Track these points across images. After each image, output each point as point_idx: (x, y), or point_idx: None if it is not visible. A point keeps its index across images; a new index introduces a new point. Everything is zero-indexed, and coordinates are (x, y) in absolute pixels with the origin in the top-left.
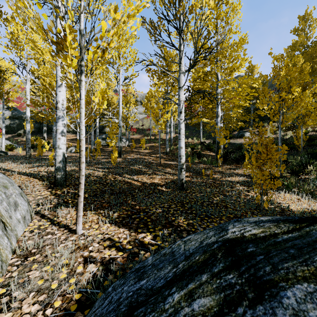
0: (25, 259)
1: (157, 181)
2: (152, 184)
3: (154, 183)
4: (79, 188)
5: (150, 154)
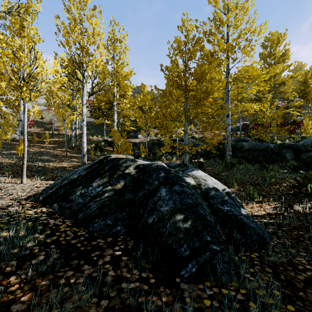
0: (1, 190)
1: (66, 165)
2: (62, 167)
3: (63, 166)
4: (23, 160)
5: (55, 148)
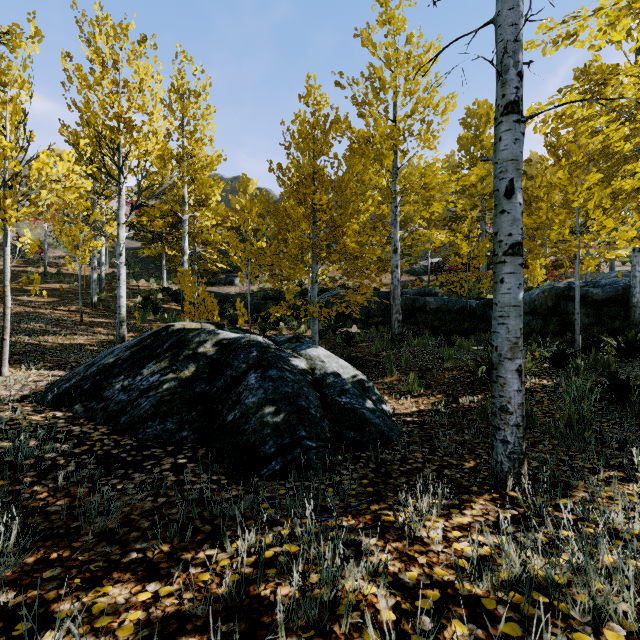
0: None
1: (83, 342)
2: (76, 345)
3: (78, 343)
4: (4, 333)
5: (54, 306)
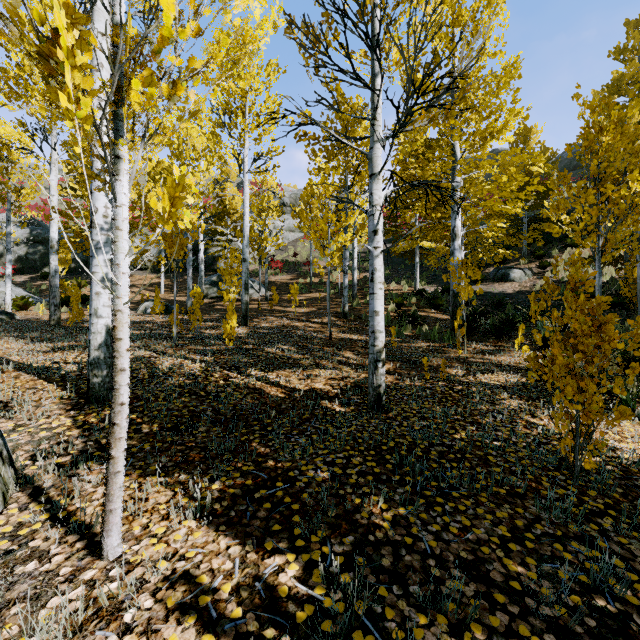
0: None
1: (322, 386)
2: (311, 394)
3: (314, 390)
4: (110, 439)
5: (309, 318)
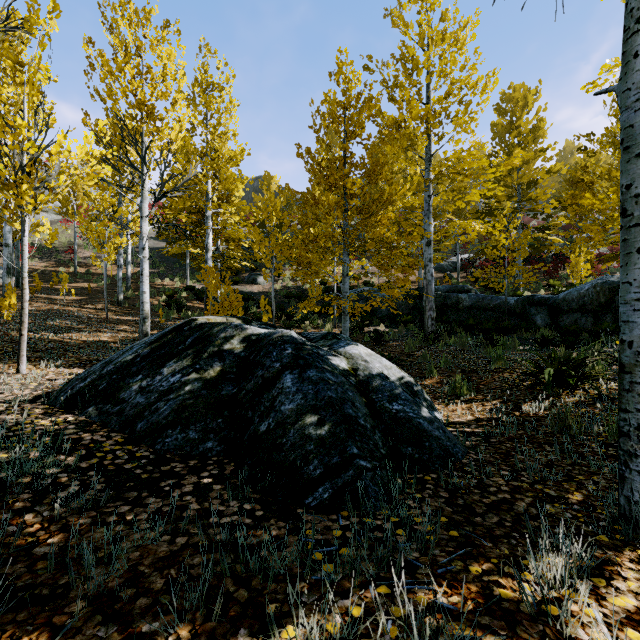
0: None
1: (107, 339)
2: (99, 342)
3: (101, 340)
4: (22, 328)
5: (81, 304)
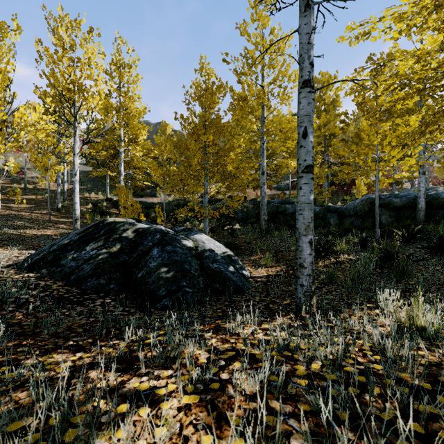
0: None
1: (50, 233)
2: (45, 235)
3: (47, 234)
4: None
5: (31, 210)
